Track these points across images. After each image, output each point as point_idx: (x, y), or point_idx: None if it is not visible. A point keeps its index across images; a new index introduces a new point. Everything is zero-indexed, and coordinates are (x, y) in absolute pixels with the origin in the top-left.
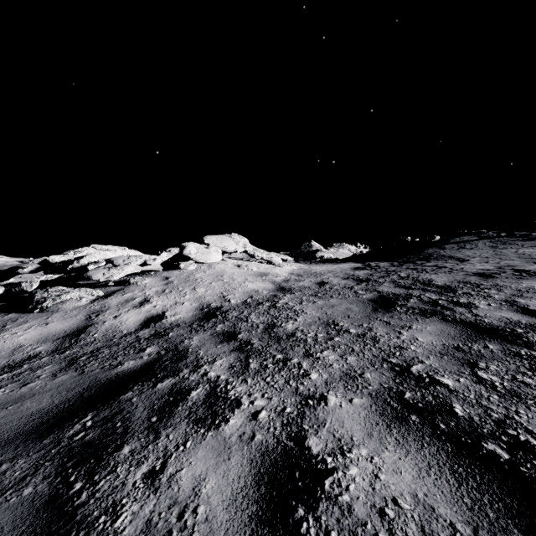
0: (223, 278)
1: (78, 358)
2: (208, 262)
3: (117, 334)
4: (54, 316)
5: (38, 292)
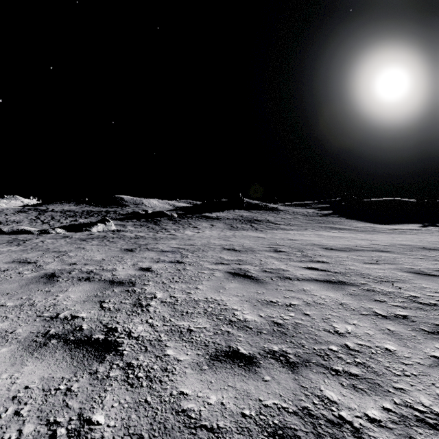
0: None
1: None
2: None
3: None
4: None
5: None
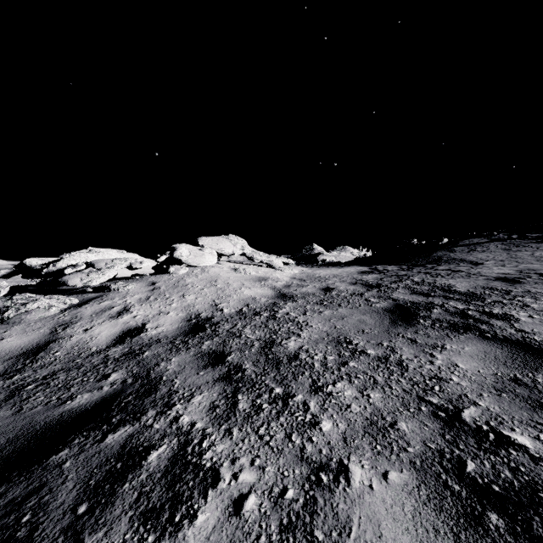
0: (216, 283)
1: (23, 387)
2: (202, 265)
3: (84, 352)
4: (14, 330)
5: (1, 300)
